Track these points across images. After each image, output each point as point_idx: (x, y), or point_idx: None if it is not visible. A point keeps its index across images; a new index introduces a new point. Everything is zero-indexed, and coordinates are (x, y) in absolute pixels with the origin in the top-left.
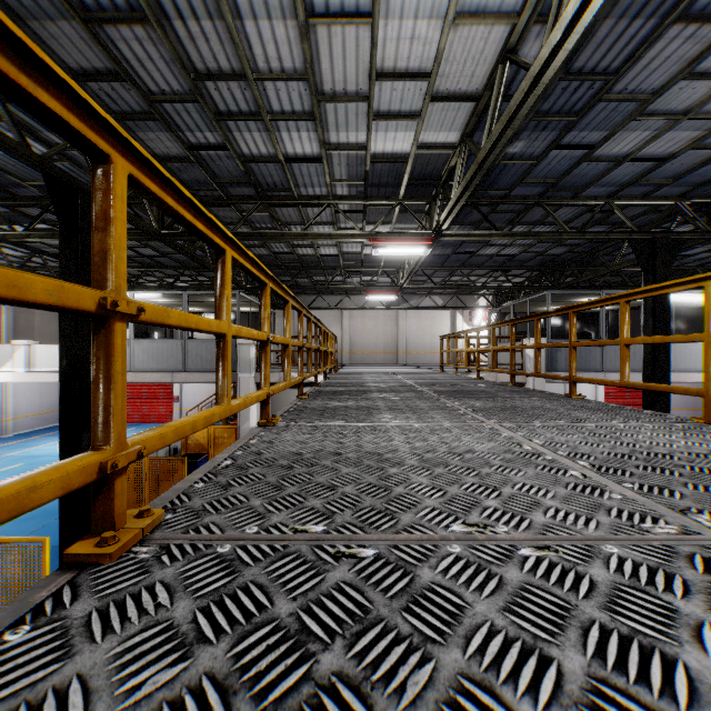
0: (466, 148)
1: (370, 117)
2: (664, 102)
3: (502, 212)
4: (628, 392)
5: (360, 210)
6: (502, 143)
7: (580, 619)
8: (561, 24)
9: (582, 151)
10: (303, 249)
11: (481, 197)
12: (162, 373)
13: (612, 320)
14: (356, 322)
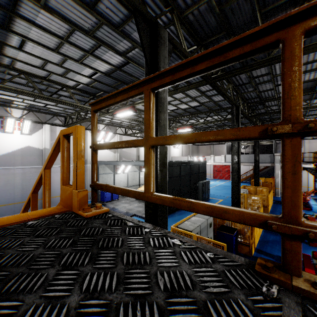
0: None
1: None
2: None
3: None
4: None
5: None
6: None
7: None
8: None
9: None
10: None
11: None
12: (249, 163)
13: None
14: (311, 144)
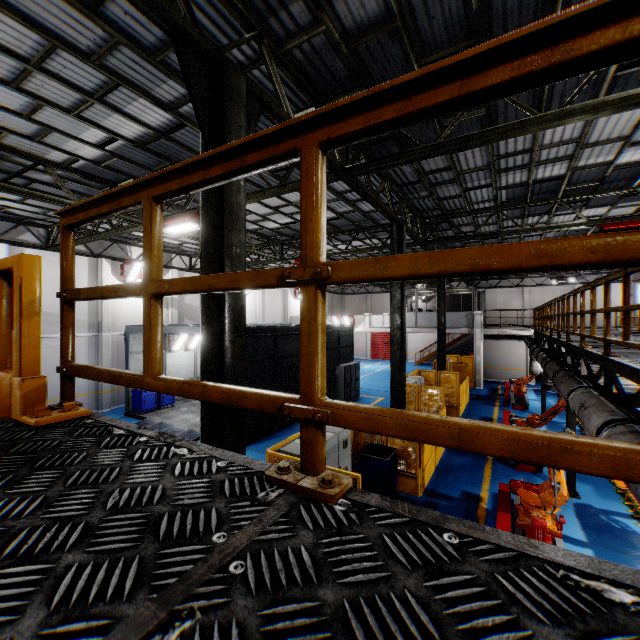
0: None
1: None
2: None
3: None
4: None
5: None
6: None
7: None
8: None
9: None
10: None
11: None
12: (432, 329)
13: None
14: (535, 296)
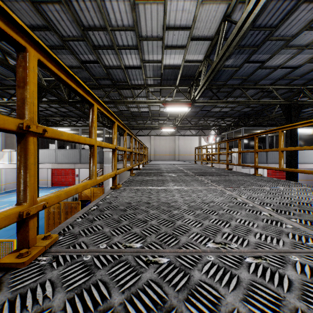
0: (206, 62)
1: (163, 47)
2: (297, 41)
3: (222, 92)
4: (277, 172)
5: (158, 91)
6: (223, 59)
7: (288, 307)
8: (252, 2)
9: (259, 64)
10: (133, 109)
11: (213, 85)
12: (70, 164)
13: (270, 140)
14: (156, 141)
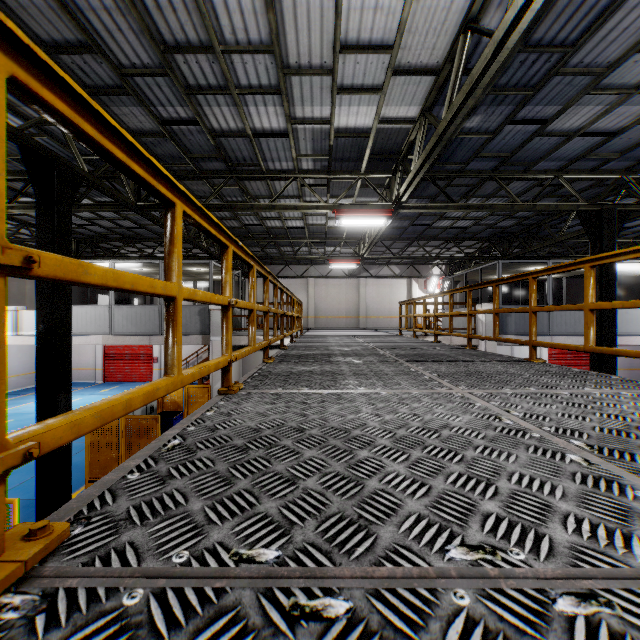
0: (425, 122)
1: (334, 91)
2: (618, 76)
3: (457, 186)
4: (569, 354)
5: (324, 184)
6: (463, 114)
7: None
8: None
9: (536, 126)
10: (272, 221)
11: (438, 171)
12: (140, 337)
13: (555, 288)
14: (320, 290)
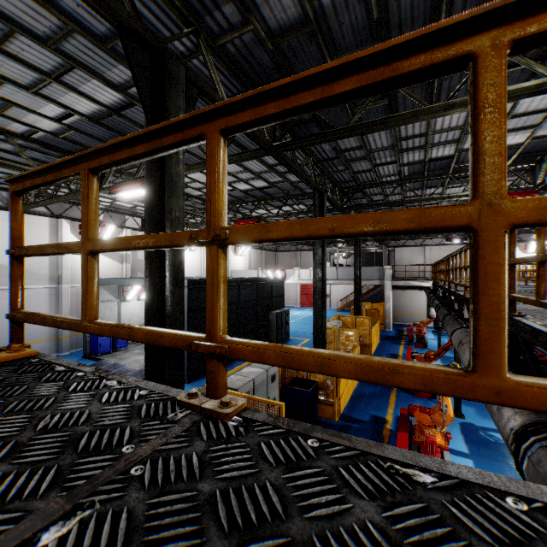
0: None
1: None
2: None
3: None
4: None
5: None
6: None
7: None
8: None
9: None
10: None
11: None
12: (350, 281)
13: None
14: (434, 253)
